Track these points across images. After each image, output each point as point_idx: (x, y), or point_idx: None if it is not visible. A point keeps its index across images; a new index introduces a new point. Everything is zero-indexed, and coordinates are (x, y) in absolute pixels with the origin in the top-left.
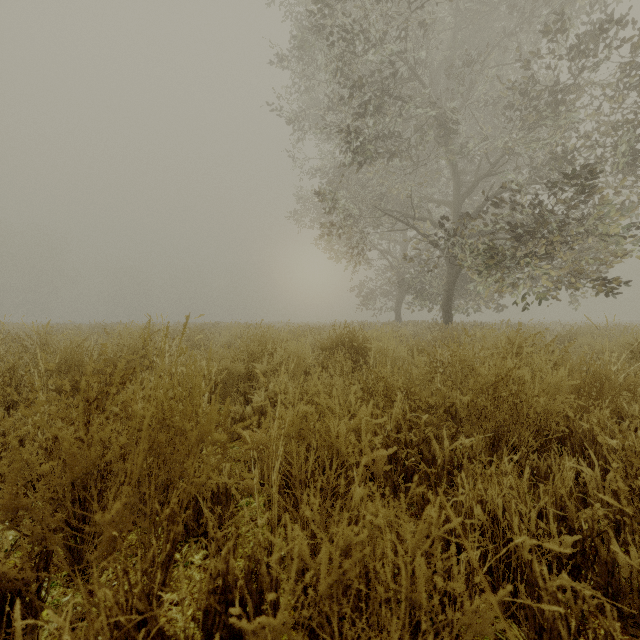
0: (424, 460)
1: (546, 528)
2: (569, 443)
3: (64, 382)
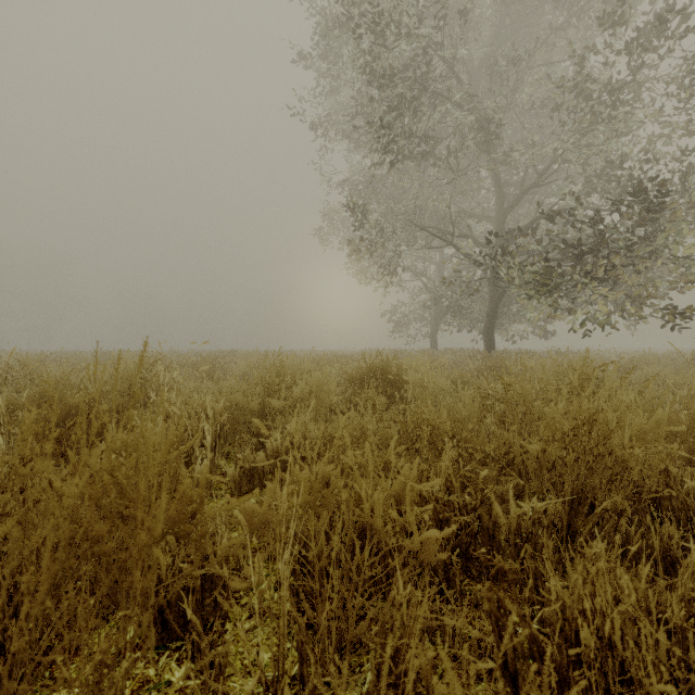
0: (482, 528)
1: (686, 659)
2: (670, 507)
3: None
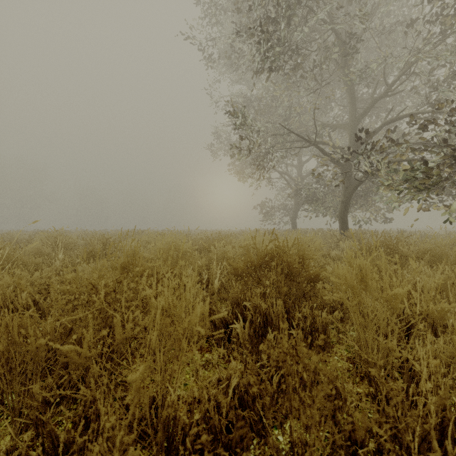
0: None
1: None
2: None
3: None
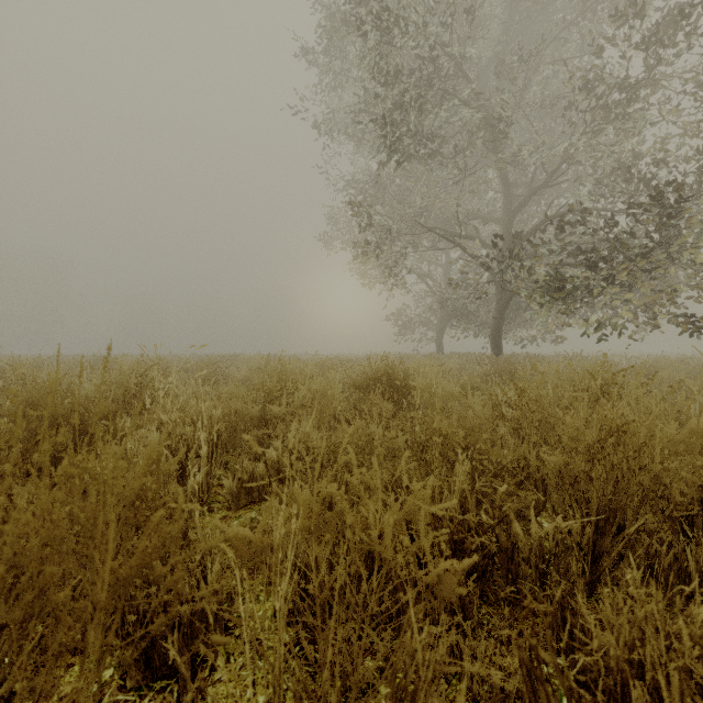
0: (499, 549)
1: None
2: None
3: None
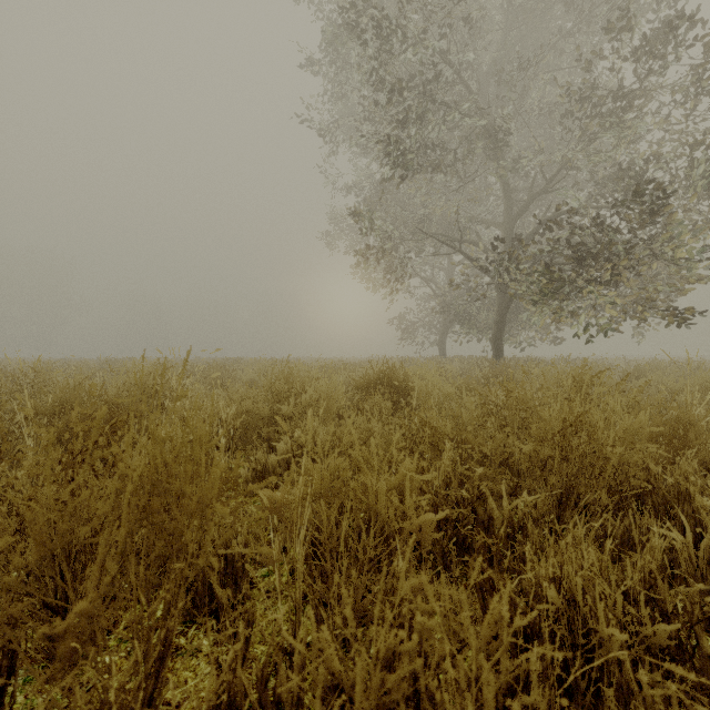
0: (478, 521)
1: (636, 614)
2: (650, 501)
3: (40, 431)
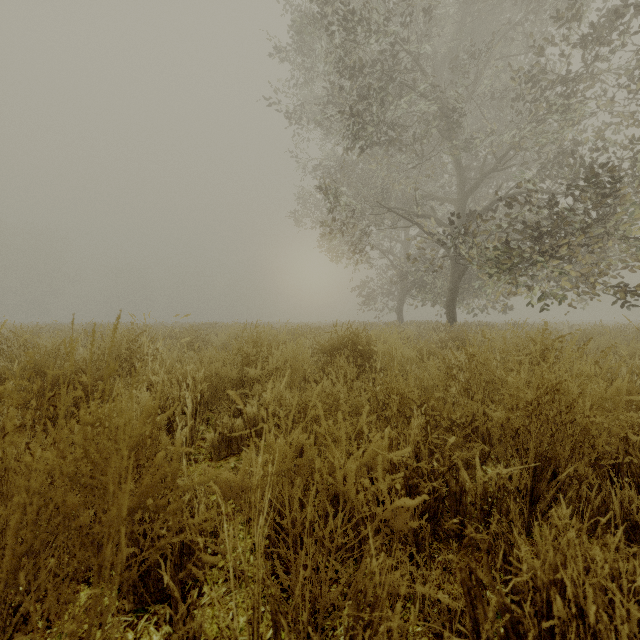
0: (449, 493)
1: None
2: (629, 473)
3: None
